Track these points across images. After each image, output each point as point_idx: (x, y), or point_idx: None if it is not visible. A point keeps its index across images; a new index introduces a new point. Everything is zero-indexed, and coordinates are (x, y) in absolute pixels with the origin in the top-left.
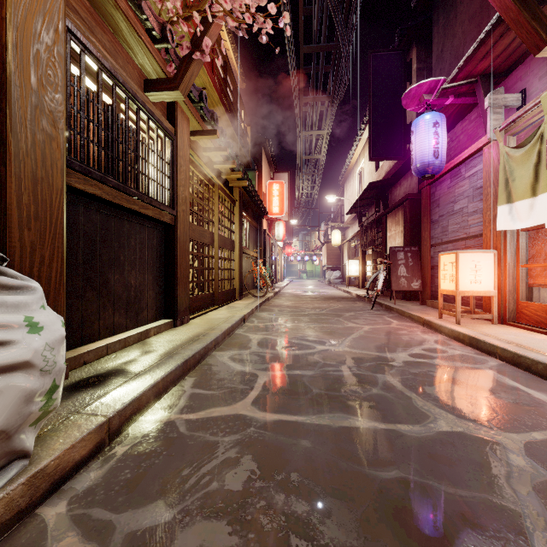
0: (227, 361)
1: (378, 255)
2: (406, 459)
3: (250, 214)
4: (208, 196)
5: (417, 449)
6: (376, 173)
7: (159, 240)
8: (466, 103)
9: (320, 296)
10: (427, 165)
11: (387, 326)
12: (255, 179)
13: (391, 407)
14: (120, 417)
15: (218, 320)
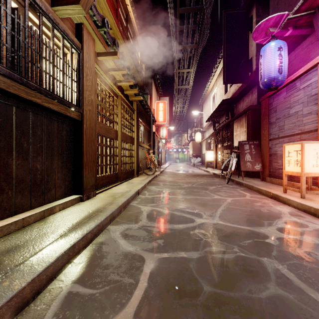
0: (118, 237)
1: (227, 147)
2: None
3: (145, 120)
4: (113, 104)
5: None
6: (225, 95)
7: (68, 132)
8: (298, 36)
9: (190, 173)
10: (273, 79)
11: (244, 198)
12: (148, 100)
13: None
14: None
15: (117, 195)
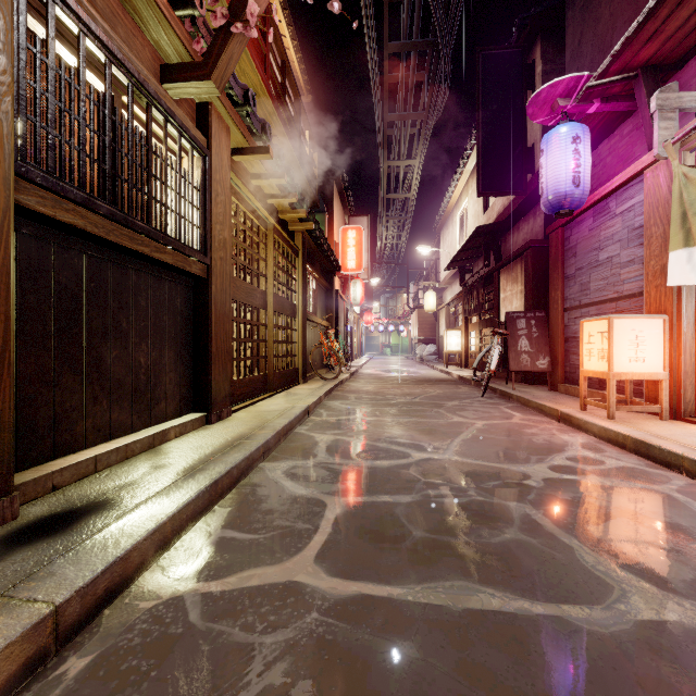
0: (281, 478)
1: (487, 323)
2: (597, 691)
3: (318, 269)
4: (260, 241)
5: (612, 666)
6: (484, 216)
7: (185, 300)
8: (615, 113)
9: (411, 377)
10: (564, 196)
11: (508, 421)
12: (325, 224)
13: (543, 566)
14: (82, 598)
15: (271, 414)
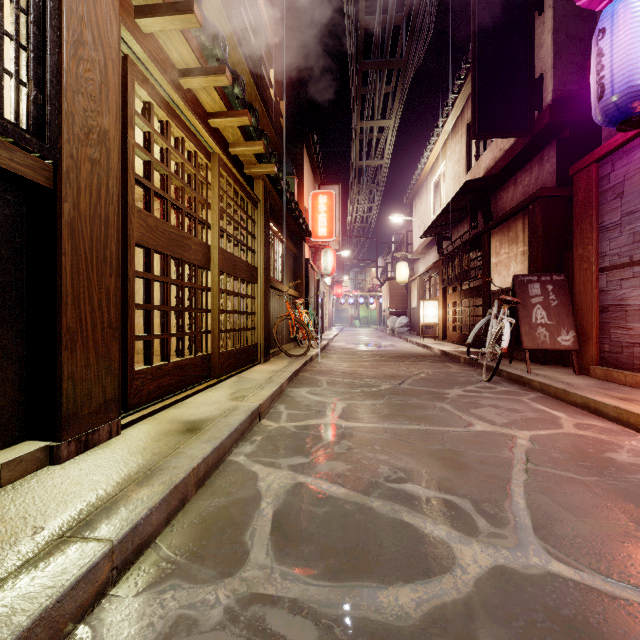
0: None
1: (472, 292)
2: None
3: (285, 231)
4: (196, 172)
5: None
6: (467, 176)
7: (1, 226)
8: None
9: (387, 352)
10: None
11: (560, 430)
12: (294, 188)
13: None
14: None
15: (190, 428)
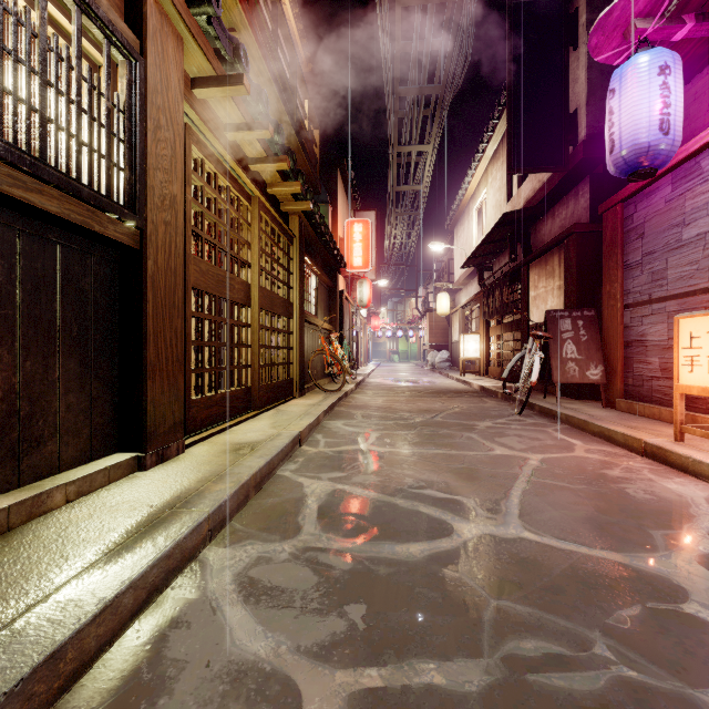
0: (226, 595)
1: (512, 326)
2: None
3: (319, 263)
4: (239, 216)
5: None
6: (508, 205)
7: (102, 281)
8: (704, 45)
9: (425, 388)
10: (646, 148)
11: (571, 454)
12: (328, 217)
13: None
14: None
15: (243, 448)
